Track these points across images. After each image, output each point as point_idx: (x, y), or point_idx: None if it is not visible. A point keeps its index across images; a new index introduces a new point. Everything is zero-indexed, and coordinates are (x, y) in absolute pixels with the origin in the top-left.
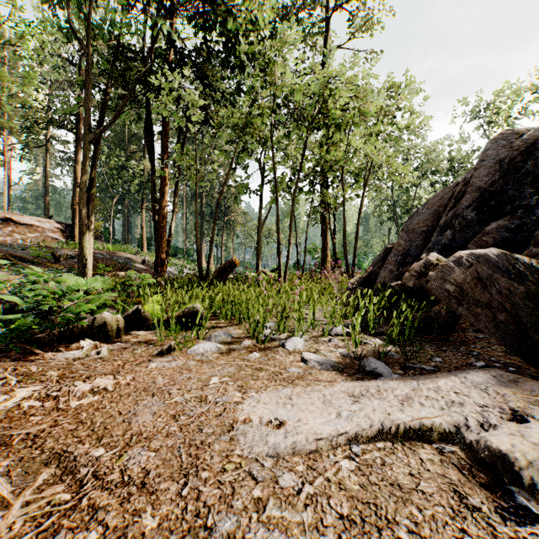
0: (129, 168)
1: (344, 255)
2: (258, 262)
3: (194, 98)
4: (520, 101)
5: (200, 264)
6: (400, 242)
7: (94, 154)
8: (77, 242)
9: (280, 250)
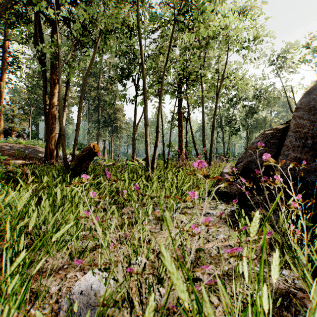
0: None
1: (203, 146)
2: (133, 153)
3: None
4: (299, 53)
5: (65, 153)
6: (297, 123)
7: None
8: None
9: (147, 137)
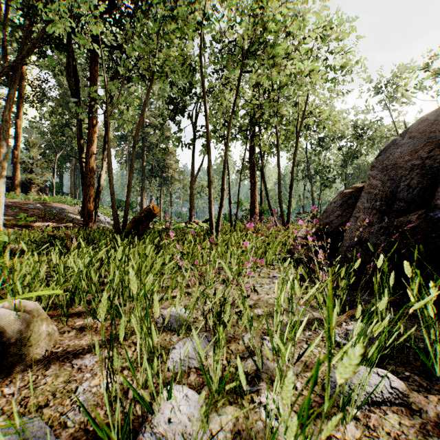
0: (72, 125)
1: (279, 205)
2: (191, 213)
3: (106, 7)
4: (415, 77)
5: (116, 214)
6: (371, 183)
7: (8, 93)
8: (11, 192)
9: (211, 196)
